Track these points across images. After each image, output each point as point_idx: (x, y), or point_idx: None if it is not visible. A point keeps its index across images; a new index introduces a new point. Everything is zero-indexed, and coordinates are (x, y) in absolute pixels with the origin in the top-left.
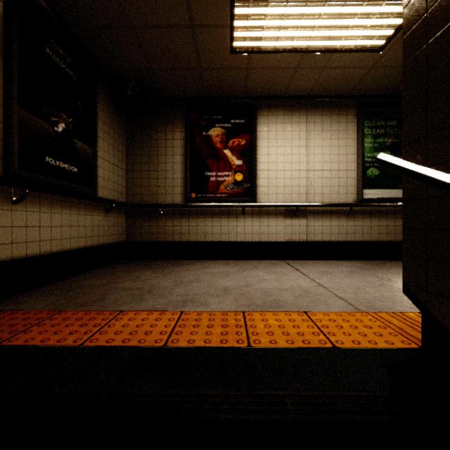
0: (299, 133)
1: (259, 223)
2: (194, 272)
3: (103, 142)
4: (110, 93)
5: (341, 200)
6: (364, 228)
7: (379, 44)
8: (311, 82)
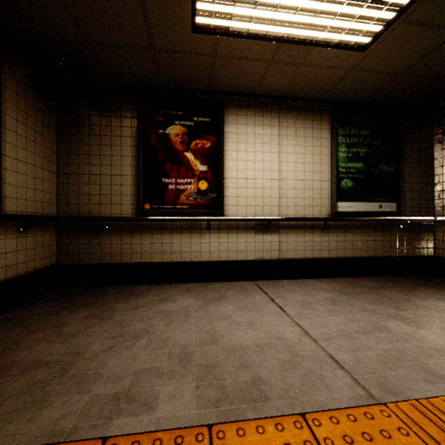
0: (271, 137)
1: (227, 239)
2: (144, 312)
3: (14, 135)
4: (28, 69)
5: (315, 213)
6: (338, 244)
7: (364, 42)
8: (285, 80)
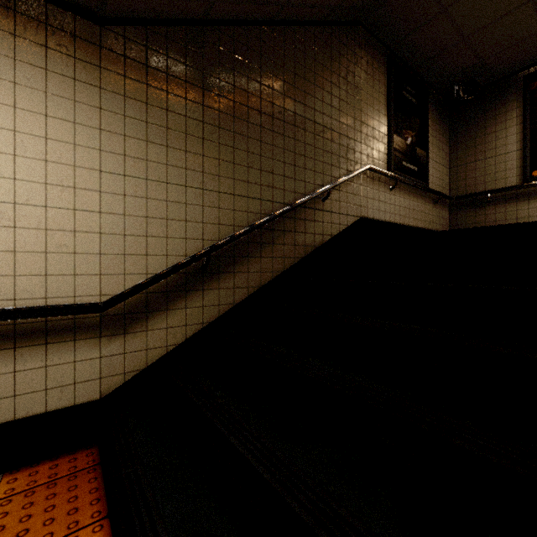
0: None
1: None
2: None
3: (431, 146)
4: (436, 103)
5: None
6: None
7: None
8: None
